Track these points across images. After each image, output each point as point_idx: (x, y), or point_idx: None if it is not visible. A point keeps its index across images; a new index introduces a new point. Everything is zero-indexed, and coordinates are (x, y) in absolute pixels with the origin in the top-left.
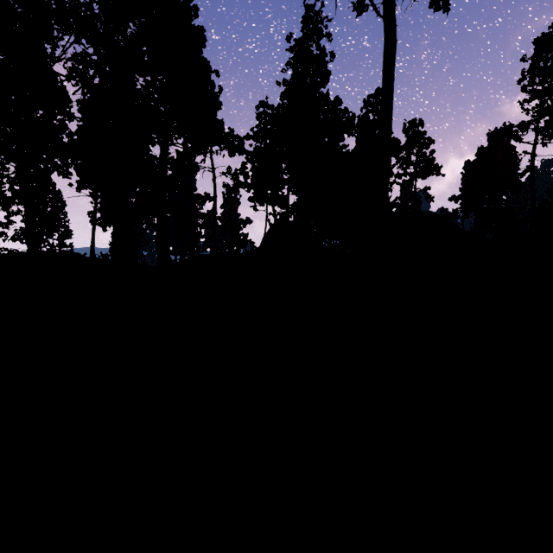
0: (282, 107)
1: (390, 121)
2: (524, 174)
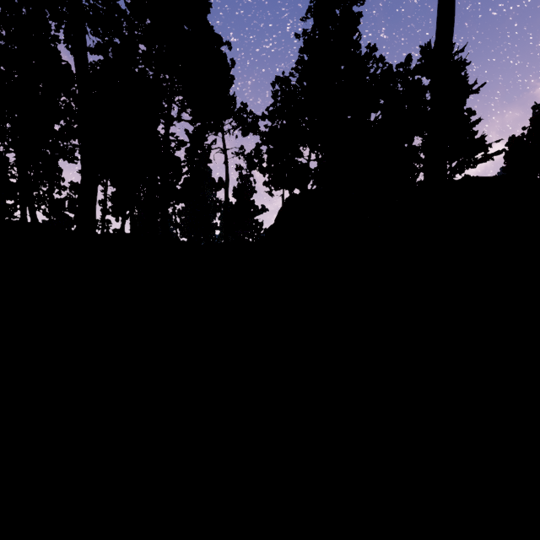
0: (301, 63)
1: None
2: None
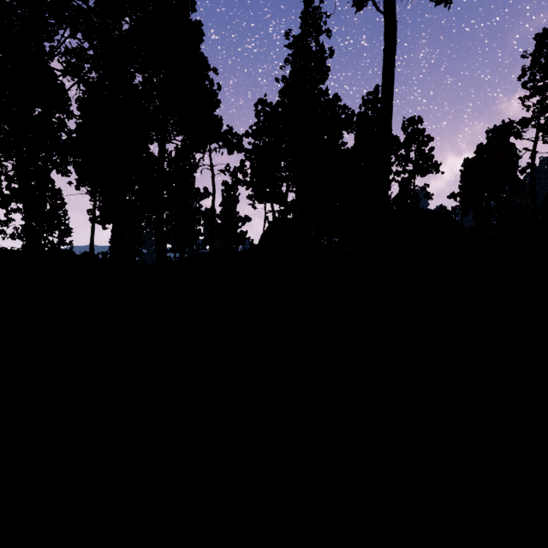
0: (280, 104)
1: (391, 117)
2: (524, 171)
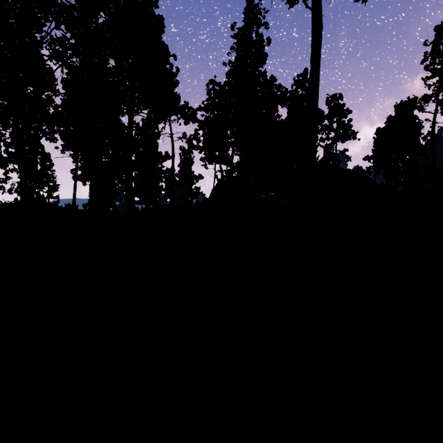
0: (227, 83)
1: (317, 93)
2: (426, 138)
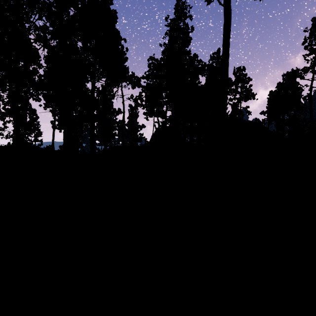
0: (162, 59)
1: (228, 66)
2: (305, 98)
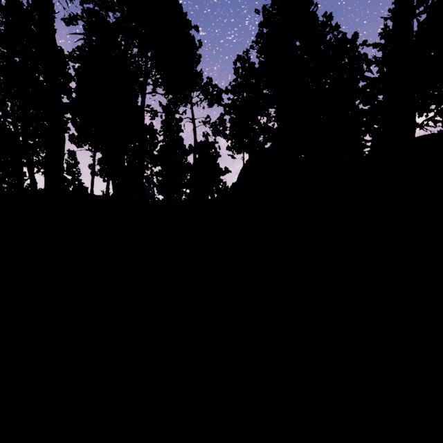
0: (261, 36)
1: None
2: None
